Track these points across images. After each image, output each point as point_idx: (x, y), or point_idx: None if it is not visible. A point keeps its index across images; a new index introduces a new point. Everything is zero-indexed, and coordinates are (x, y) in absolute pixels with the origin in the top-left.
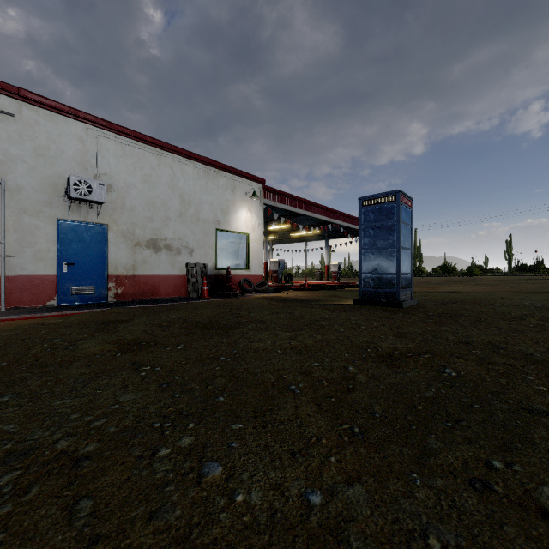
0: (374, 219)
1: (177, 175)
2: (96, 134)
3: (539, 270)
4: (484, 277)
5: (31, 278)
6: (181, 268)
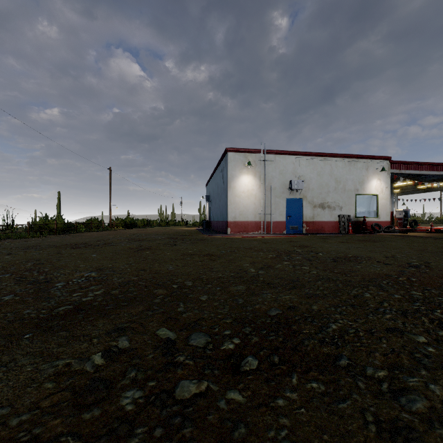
0: None
1: (333, 168)
2: (298, 159)
3: None
4: None
5: (278, 222)
6: (335, 217)
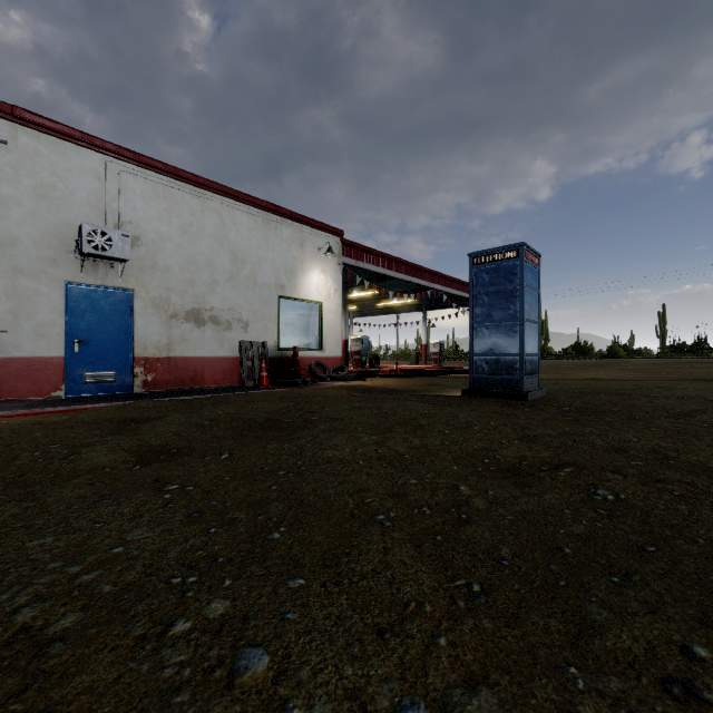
0: (489, 281)
1: (226, 224)
2: (118, 168)
3: (703, 351)
4: (630, 360)
5: (29, 361)
6: (232, 348)
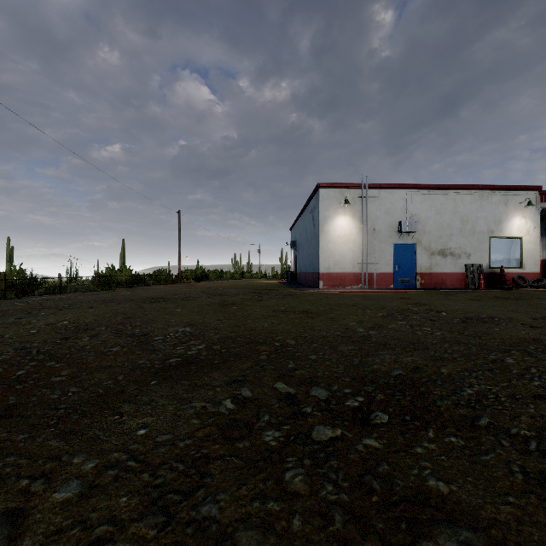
0: None
1: (457, 204)
2: (410, 193)
3: None
4: None
5: (383, 274)
6: (461, 268)
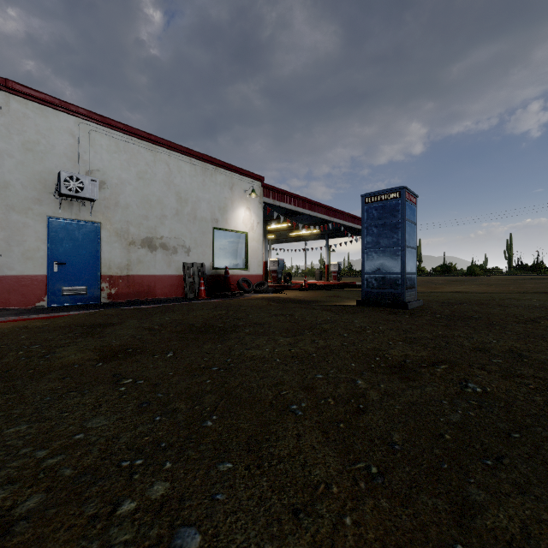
0: (377, 216)
1: (173, 172)
2: (88, 128)
3: (541, 270)
4: (485, 277)
5: (19, 278)
6: (177, 268)
